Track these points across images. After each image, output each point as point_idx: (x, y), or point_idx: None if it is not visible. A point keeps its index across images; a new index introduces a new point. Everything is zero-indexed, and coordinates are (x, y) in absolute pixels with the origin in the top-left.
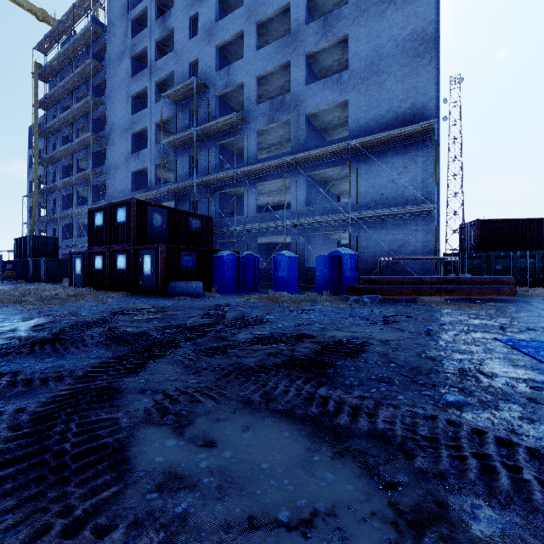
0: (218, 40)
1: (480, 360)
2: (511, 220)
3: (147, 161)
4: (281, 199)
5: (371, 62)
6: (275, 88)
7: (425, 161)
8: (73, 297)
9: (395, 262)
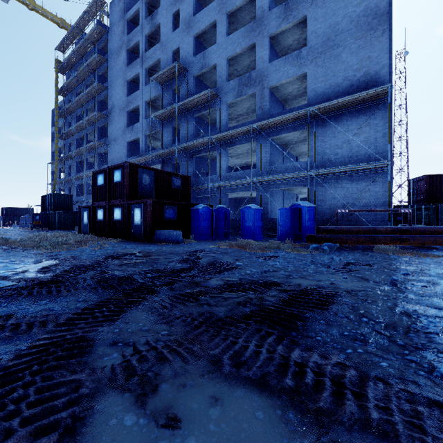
0: (195, 30)
1: None
2: None
3: (139, 132)
4: (248, 160)
5: (327, 38)
6: (243, 67)
7: (378, 123)
8: (79, 242)
9: (350, 213)
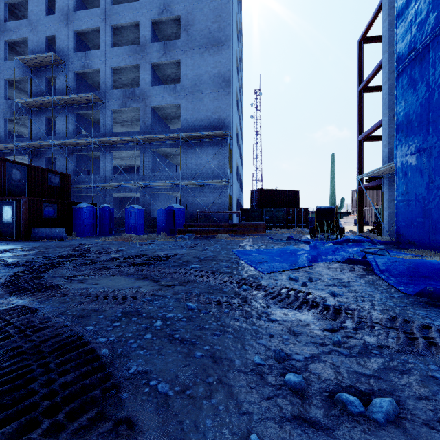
0: (75, 26)
1: (216, 256)
2: (275, 190)
3: None
4: (133, 163)
5: (195, 83)
6: (128, 79)
7: (225, 153)
8: None
9: (209, 214)
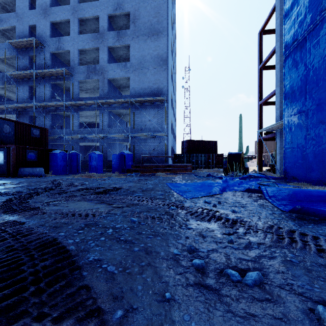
0: (51, 18)
1: (154, 188)
2: (199, 141)
3: None
4: (94, 120)
5: (140, 62)
6: (90, 58)
7: (163, 113)
8: None
9: (151, 158)
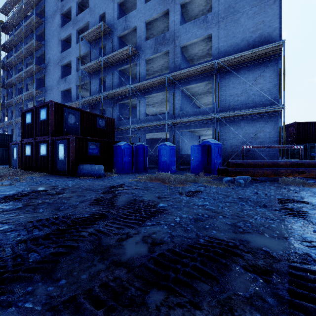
0: None
1: None
2: None
3: (71, 83)
4: (161, 109)
5: (228, 5)
6: (158, 32)
7: (270, 76)
8: None
9: (247, 150)
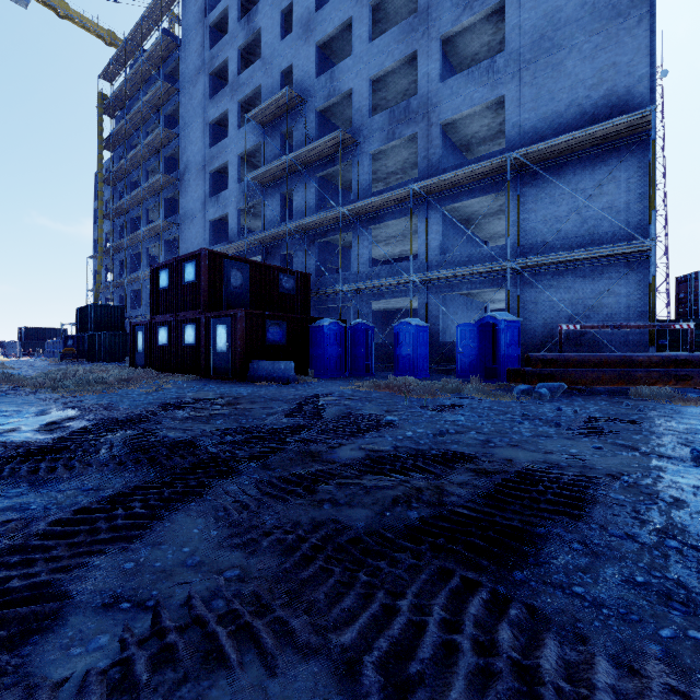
0: (318, 35)
1: None
2: None
3: (228, 205)
4: (404, 248)
5: (540, 35)
6: (396, 94)
7: (631, 177)
8: (126, 381)
9: (580, 332)
